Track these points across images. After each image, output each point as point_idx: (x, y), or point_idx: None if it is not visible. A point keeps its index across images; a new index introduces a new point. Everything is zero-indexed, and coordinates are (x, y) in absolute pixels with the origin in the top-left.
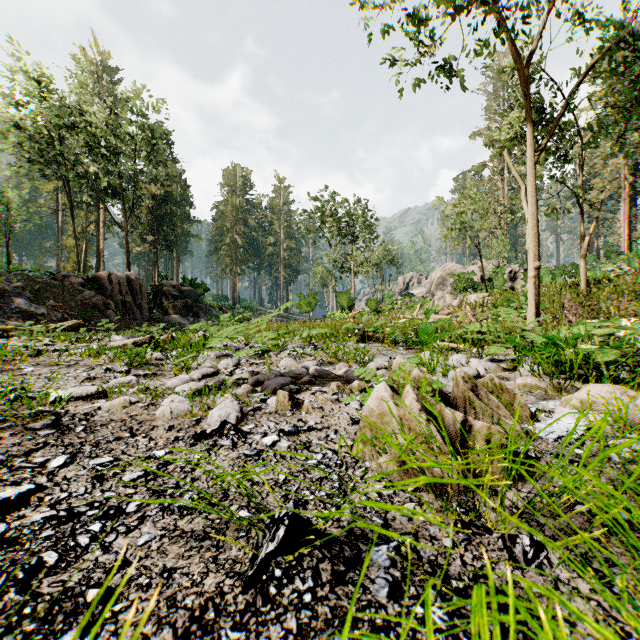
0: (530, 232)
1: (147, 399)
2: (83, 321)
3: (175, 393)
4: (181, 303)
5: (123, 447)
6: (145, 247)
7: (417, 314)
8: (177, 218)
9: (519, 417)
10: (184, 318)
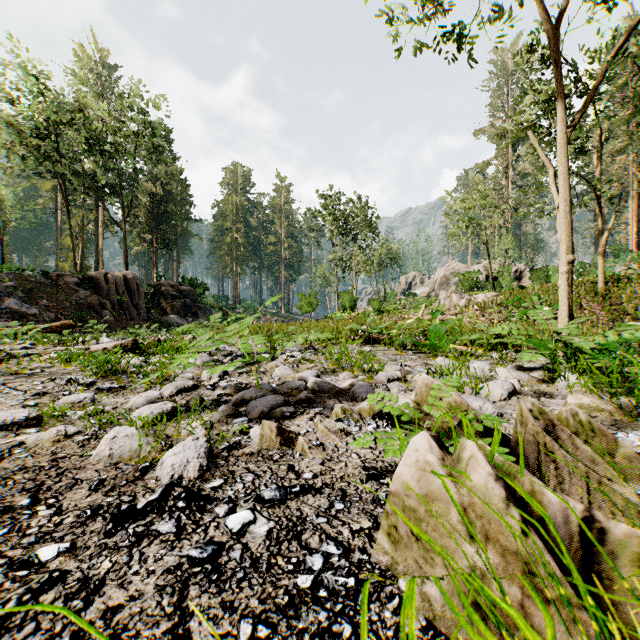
0: (562, 221)
1: (91, 429)
2: (78, 321)
3: (131, 419)
4: (180, 303)
5: (3, 531)
6: (144, 246)
7: (422, 314)
8: (177, 217)
9: (623, 475)
10: (183, 318)
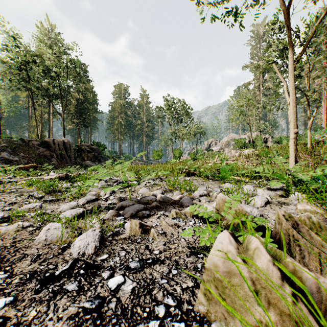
0: (291, 111)
1: (37, 223)
2: (39, 164)
3: (59, 218)
4: (91, 155)
5: None
6: (73, 125)
7: (216, 160)
8: (90, 110)
9: None
10: (93, 162)
